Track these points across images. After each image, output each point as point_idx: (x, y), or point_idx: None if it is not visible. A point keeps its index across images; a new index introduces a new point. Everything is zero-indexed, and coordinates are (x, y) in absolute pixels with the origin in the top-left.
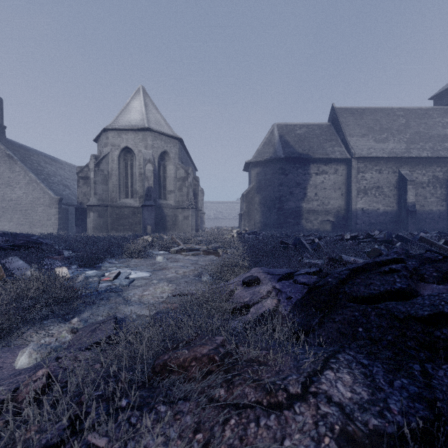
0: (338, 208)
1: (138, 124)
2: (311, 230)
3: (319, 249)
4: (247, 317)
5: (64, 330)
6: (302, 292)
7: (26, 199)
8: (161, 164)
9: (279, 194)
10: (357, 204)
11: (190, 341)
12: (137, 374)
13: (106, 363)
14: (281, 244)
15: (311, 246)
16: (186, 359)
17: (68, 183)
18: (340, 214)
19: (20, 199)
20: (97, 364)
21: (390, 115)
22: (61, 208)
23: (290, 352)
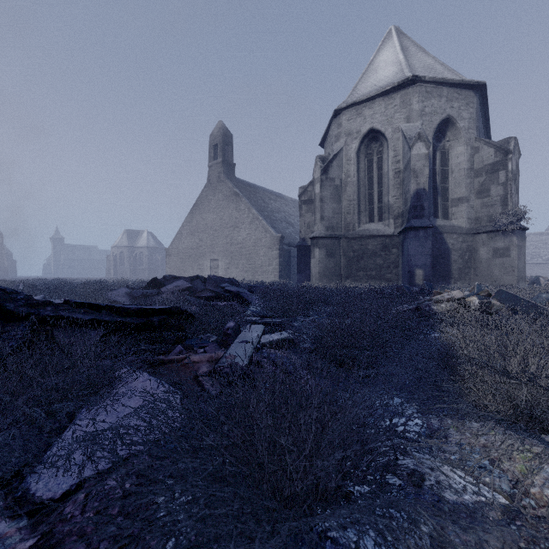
0: None
1: (391, 81)
2: None
3: None
4: None
5: None
6: None
7: (250, 241)
8: (436, 149)
9: None
10: None
11: None
12: None
13: None
14: None
15: None
16: None
17: (292, 219)
18: None
19: (244, 241)
20: None
21: None
22: (283, 249)
23: None
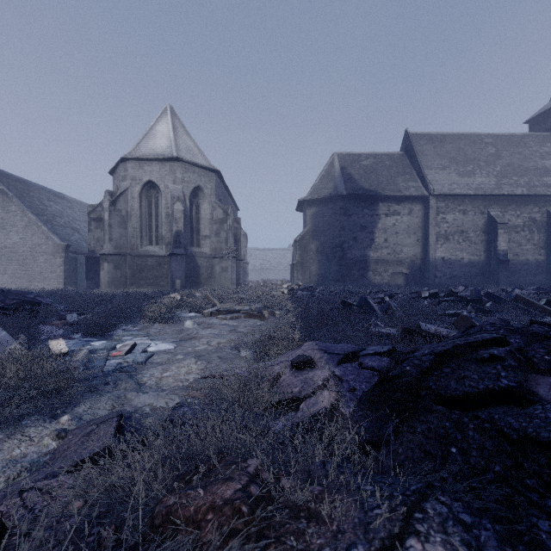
0: (413, 257)
1: (164, 152)
2: (379, 285)
3: (391, 312)
4: (296, 417)
5: (48, 434)
6: (369, 381)
7: (25, 246)
8: (193, 203)
9: (340, 239)
10: (436, 253)
11: (210, 468)
12: (126, 531)
13: (90, 499)
14: (342, 304)
15: (381, 307)
16: (199, 509)
17: (78, 225)
18: (415, 265)
19: (17, 245)
20: (78, 500)
21: (476, 142)
22: (69, 257)
23: (354, 491)
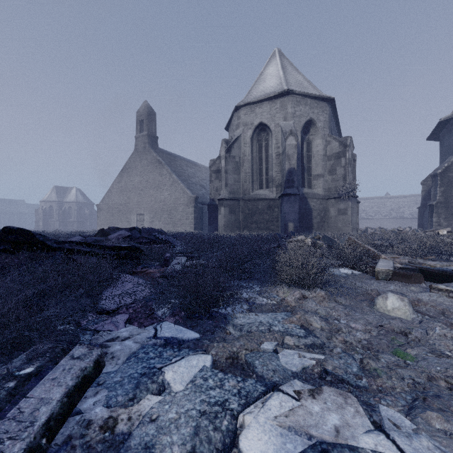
0: None
1: (274, 90)
2: None
3: None
4: None
5: None
6: None
7: (171, 200)
8: (304, 140)
9: None
10: None
11: None
12: None
13: None
14: None
15: None
16: None
17: (204, 183)
18: None
19: (166, 200)
20: None
21: None
22: (197, 207)
23: None
